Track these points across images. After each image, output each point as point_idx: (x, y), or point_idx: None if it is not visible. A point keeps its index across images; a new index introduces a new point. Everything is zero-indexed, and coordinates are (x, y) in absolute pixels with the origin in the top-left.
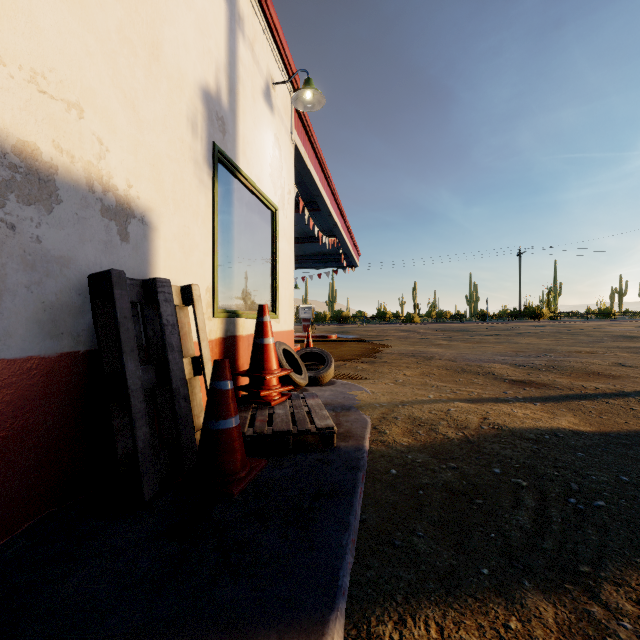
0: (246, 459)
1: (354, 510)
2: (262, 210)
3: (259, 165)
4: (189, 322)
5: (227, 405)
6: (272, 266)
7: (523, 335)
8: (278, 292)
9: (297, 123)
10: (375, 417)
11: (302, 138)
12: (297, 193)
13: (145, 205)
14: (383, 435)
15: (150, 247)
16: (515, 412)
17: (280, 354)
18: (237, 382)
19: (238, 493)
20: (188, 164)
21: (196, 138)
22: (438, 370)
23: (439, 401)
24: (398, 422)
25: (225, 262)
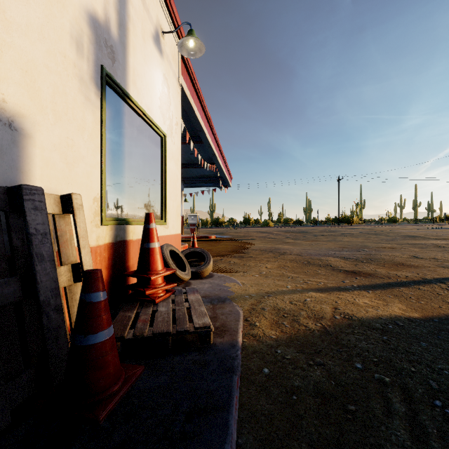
0: (122, 368)
1: (230, 434)
2: (152, 135)
3: (149, 96)
4: (71, 230)
5: (98, 318)
6: (161, 182)
7: (344, 235)
8: (166, 203)
9: (183, 71)
10: (246, 309)
11: (187, 83)
12: (185, 129)
13: (14, 110)
14: (254, 328)
15: (21, 154)
16: (357, 301)
17: (167, 255)
18: (127, 281)
19: (105, 417)
20: (72, 79)
21: (82, 57)
22: (290, 263)
23: (296, 291)
24: (265, 313)
25: (115, 176)
